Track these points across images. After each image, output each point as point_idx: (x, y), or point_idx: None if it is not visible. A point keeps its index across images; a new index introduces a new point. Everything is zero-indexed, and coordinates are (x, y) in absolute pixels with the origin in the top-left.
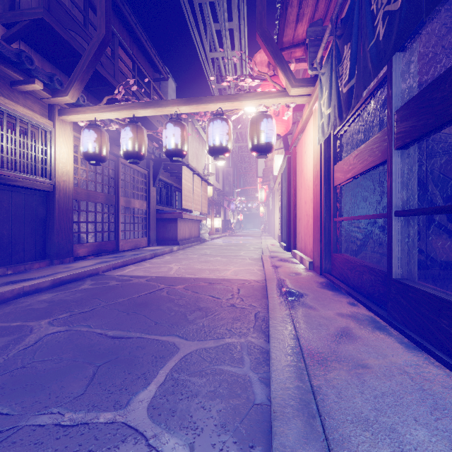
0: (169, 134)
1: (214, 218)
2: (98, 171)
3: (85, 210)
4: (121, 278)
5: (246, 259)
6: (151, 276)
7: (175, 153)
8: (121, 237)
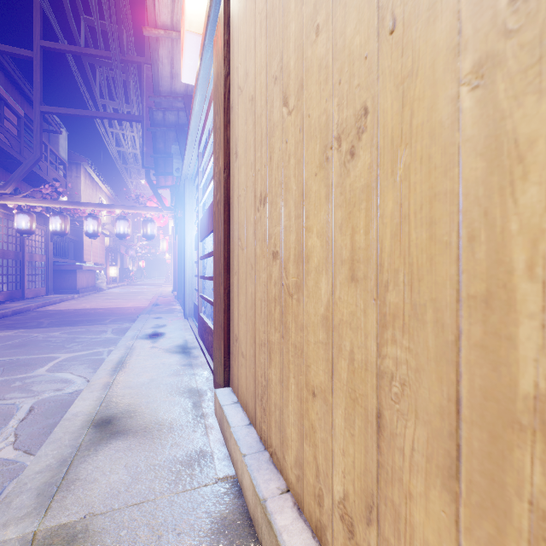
0: (90, 224)
1: (110, 267)
2: (9, 234)
3: (2, 266)
4: (54, 310)
5: (142, 300)
6: (75, 309)
7: (93, 235)
8: (26, 287)
